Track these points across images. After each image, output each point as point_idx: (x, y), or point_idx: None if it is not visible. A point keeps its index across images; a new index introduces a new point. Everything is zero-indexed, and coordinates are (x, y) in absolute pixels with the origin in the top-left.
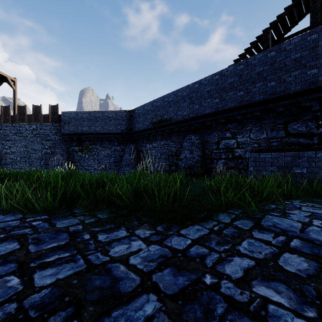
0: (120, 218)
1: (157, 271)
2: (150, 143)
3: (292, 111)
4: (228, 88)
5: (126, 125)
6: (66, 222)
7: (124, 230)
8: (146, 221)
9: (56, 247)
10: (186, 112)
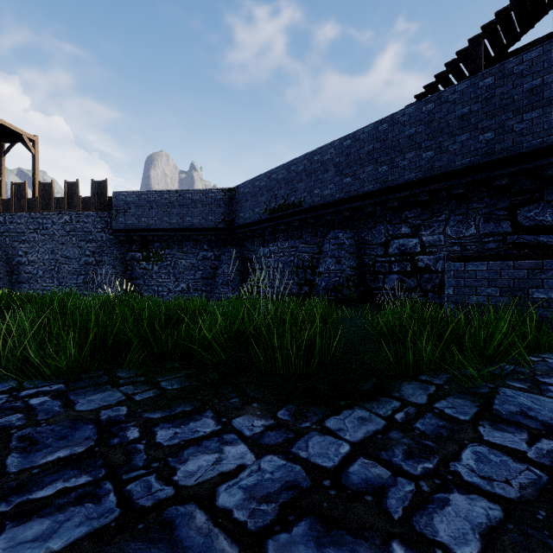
0: (205, 390)
1: (278, 529)
2: (265, 245)
3: (525, 185)
4: (405, 146)
5: (223, 214)
6: (98, 398)
7: (211, 418)
8: (256, 397)
9: (64, 459)
10: (329, 190)
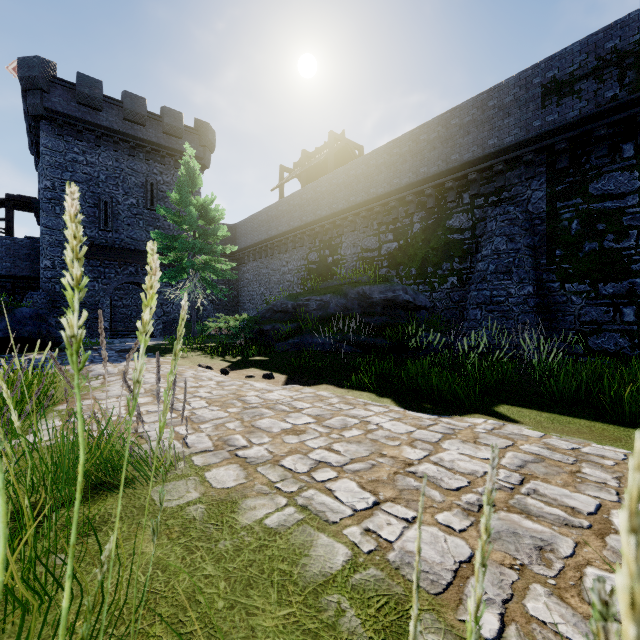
0: None
1: None
2: None
3: None
4: None
5: None
6: None
7: None
8: None
9: None
10: None
